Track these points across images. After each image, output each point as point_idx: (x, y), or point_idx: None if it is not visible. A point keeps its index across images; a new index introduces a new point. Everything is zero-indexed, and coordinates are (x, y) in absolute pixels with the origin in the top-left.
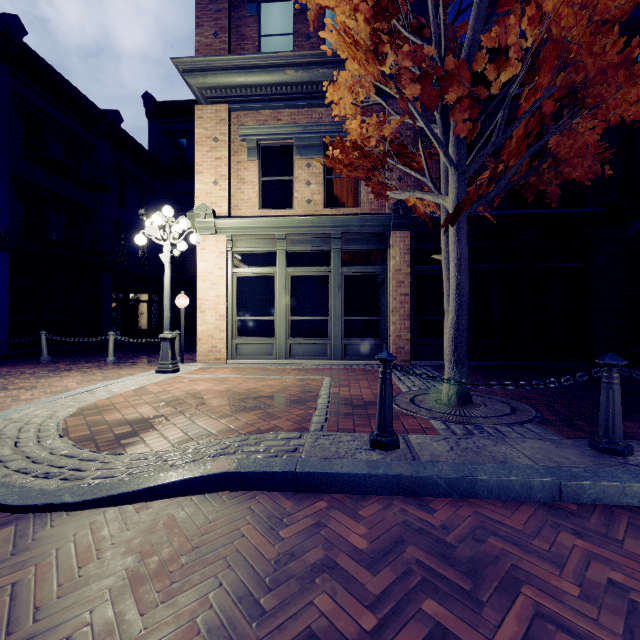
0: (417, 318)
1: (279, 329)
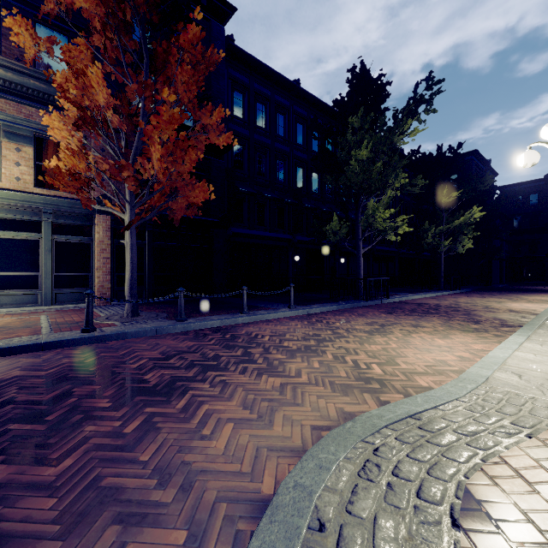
0: (116, 274)
1: None
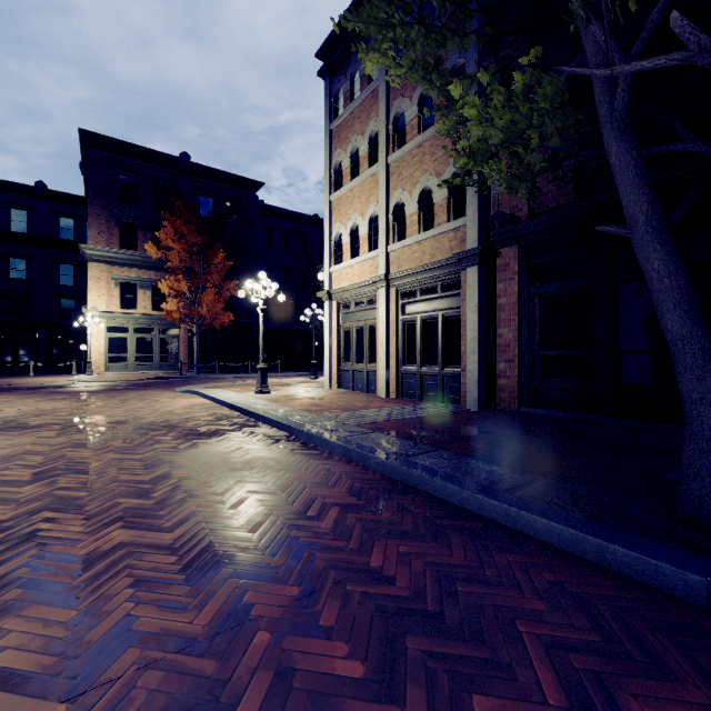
0: (191, 355)
1: (131, 359)
